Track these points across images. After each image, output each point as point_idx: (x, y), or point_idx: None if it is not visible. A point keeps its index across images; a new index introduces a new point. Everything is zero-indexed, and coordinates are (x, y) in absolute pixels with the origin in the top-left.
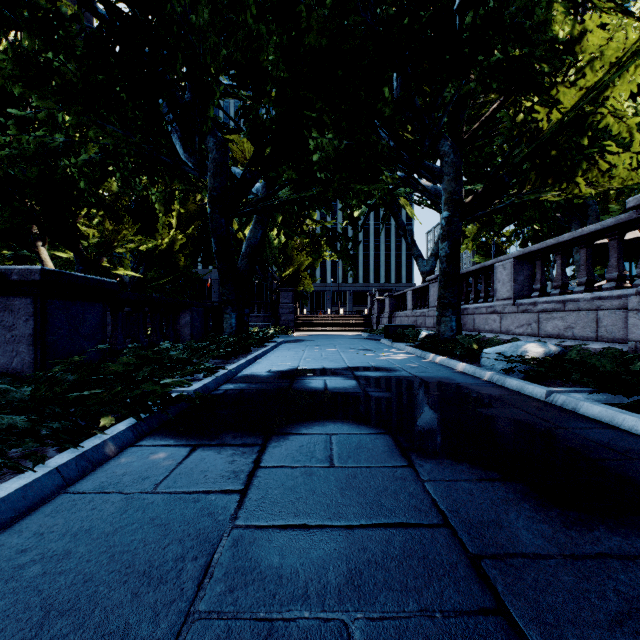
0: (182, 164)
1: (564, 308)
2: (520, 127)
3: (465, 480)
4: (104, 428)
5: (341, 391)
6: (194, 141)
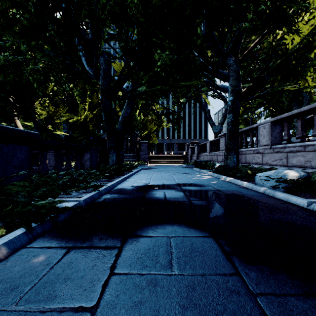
0: (86, 72)
1: (304, 150)
2: (274, 48)
3: (293, 295)
4: (11, 231)
5: (175, 200)
6: (93, 60)
